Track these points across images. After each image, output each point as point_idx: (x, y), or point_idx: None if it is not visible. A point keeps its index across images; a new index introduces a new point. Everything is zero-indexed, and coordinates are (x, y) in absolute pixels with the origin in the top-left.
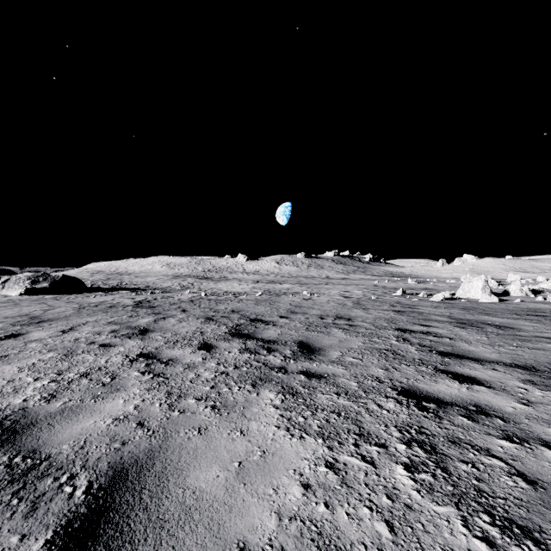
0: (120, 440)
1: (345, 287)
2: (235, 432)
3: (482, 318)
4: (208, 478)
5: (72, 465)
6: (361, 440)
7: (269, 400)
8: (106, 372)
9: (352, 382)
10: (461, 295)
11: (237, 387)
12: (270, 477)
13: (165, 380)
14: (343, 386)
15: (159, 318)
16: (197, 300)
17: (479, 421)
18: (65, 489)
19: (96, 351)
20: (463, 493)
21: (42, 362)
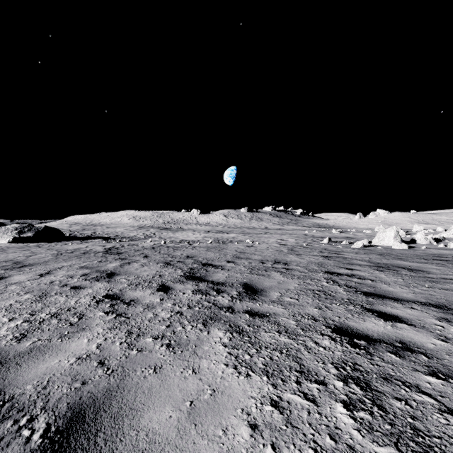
0: (81, 379)
1: (281, 236)
2: (187, 370)
3: (396, 263)
4: (161, 418)
5: (33, 406)
6: (302, 377)
7: (219, 338)
8: (74, 312)
9: (291, 321)
10: (376, 243)
11: (190, 326)
12: (220, 417)
13: (126, 319)
14: (283, 325)
15: (125, 262)
16: (158, 247)
17: (405, 357)
18: (23, 432)
19: (68, 293)
20: (401, 432)
21: (18, 303)
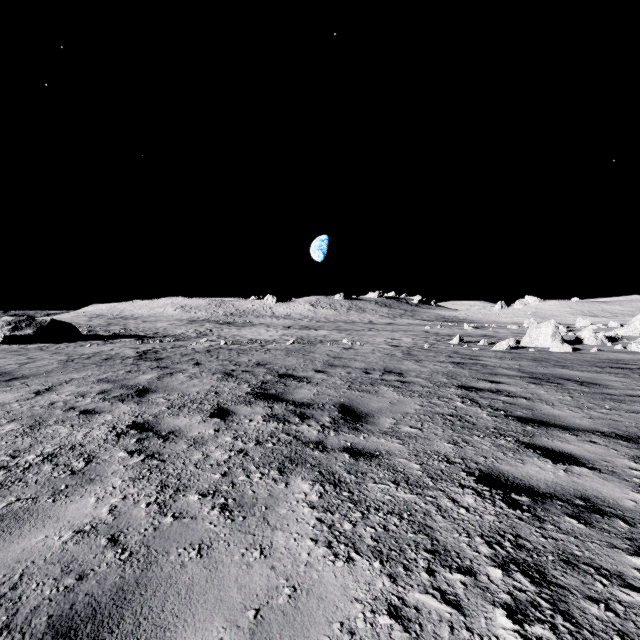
0: (78, 570)
1: (392, 334)
2: (252, 552)
3: (558, 372)
4: None
5: None
6: (436, 562)
7: (303, 495)
8: (80, 452)
9: (413, 464)
10: (527, 343)
11: (258, 474)
12: (304, 639)
13: (161, 463)
14: (401, 471)
15: (165, 373)
16: (215, 349)
17: (594, 524)
18: None
19: (74, 421)
20: None
21: None
